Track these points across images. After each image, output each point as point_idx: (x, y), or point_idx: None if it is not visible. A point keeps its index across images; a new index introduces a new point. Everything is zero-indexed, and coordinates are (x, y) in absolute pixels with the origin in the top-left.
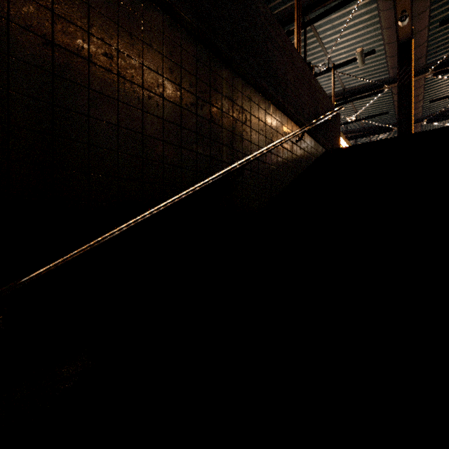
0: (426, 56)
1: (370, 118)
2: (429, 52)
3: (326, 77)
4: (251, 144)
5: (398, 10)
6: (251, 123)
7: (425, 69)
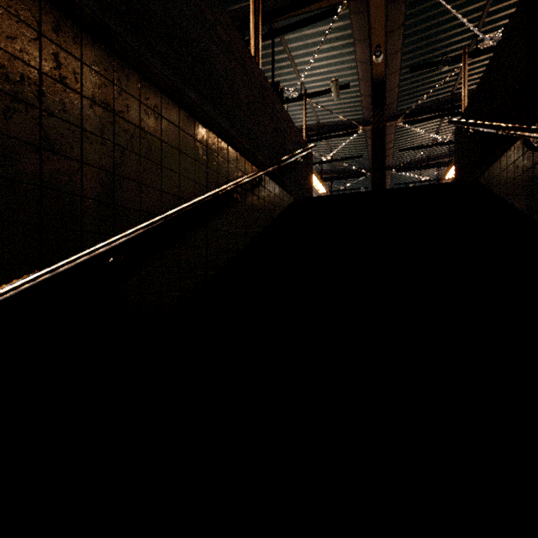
0: (397, 102)
1: (345, 160)
2: (399, 98)
3: (300, 106)
4: (163, 194)
5: (373, 43)
6: (163, 157)
7: (396, 116)
